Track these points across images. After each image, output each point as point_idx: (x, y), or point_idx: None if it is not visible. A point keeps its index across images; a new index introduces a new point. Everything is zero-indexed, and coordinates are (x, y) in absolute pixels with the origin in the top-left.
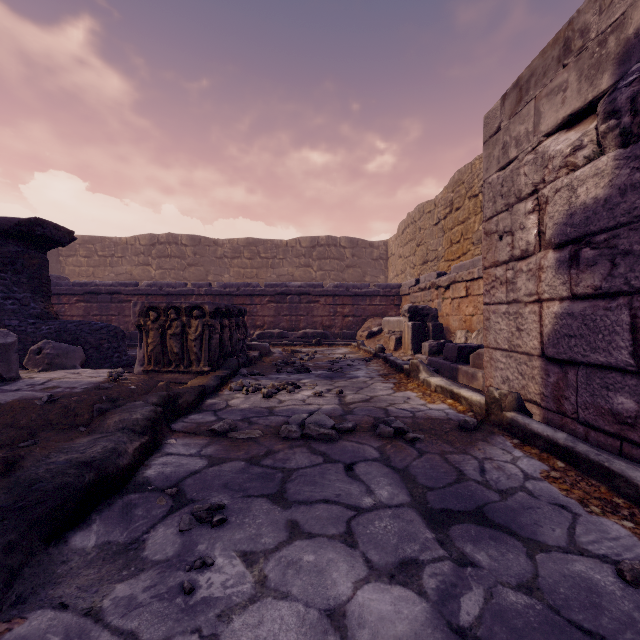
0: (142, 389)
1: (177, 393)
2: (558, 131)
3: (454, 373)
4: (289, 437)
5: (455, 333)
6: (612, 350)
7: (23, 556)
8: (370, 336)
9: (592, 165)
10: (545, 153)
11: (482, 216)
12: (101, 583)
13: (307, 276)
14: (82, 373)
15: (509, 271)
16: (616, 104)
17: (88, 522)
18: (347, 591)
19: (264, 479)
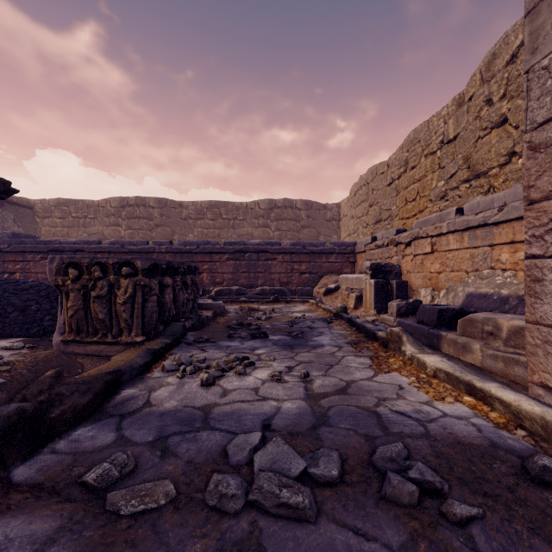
0: (21, 381)
1: (56, 396)
2: None
3: (435, 340)
4: (221, 509)
5: (418, 291)
6: None
7: None
8: (327, 293)
9: None
10: None
11: (440, 173)
12: None
13: (265, 236)
14: None
15: None
16: None
17: None
18: None
19: None
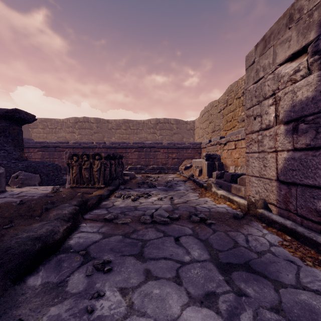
0: (69, 197)
1: (87, 199)
2: (286, 62)
3: (229, 188)
4: (145, 222)
5: (229, 167)
6: (316, 177)
7: (0, 291)
8: (186, 169)
9: (305, 80)
10: (279, 74)
11: (242, 108)
12: (42, 306)
13: (154, 138)
14: (38, 188)
15: (259, 136)
16: (318, 47)
17: (37, 270)
18: (177, 311)
19: (132, 246)
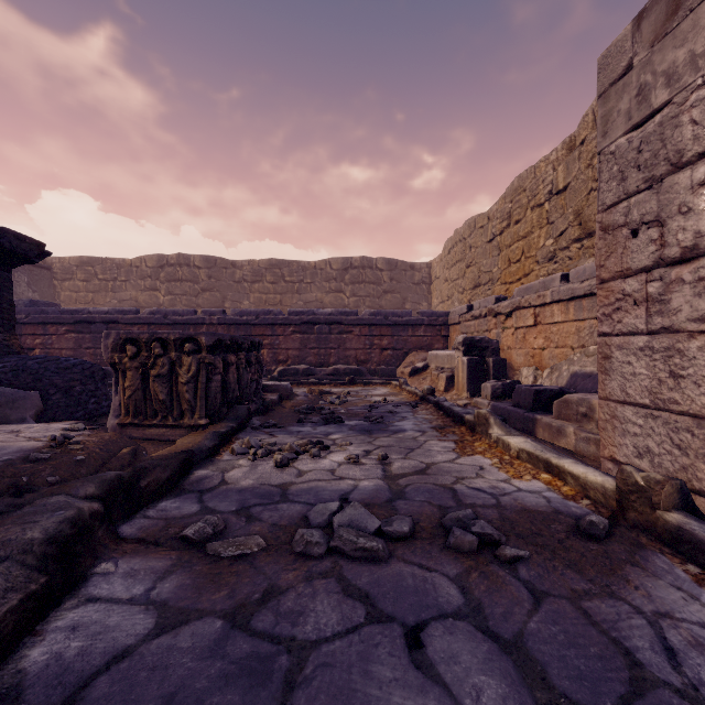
0: (97, 458)
1: (141, 469)
2: None
3: (530, 425)
4: (307, 553)
5: (519, 370)
6: None
7: None
8: (414, 373)
9: None
10: None
11: (549, 229)
12: None
13: (338, 303)
14: (23, 431)
15: (652, 283)
16: None
17: None
18: None
19: (251, 677)
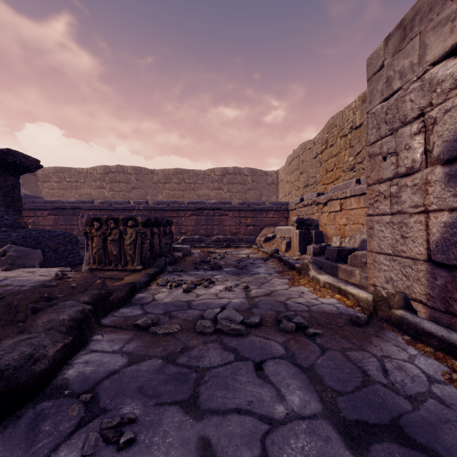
0: (82, 286)
1: (109, 290)
2: (444, 59)
3: (335, 270)
4: (203, 332)
5: (331, 238)
6: None
7: None
8: (266, 240)
9: None
10: (433, 79)
11: (350, 150)
12: None
13: (219, 196)
14: (36, 272)
15: (393, 186)
16: None
17: None
18: None
19: (178, 381)
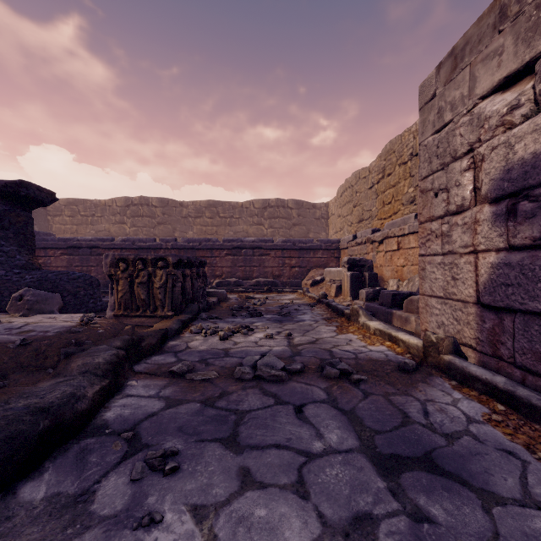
0: (110, 332)
1: (141, 336)
2: (493, 93)
3: (389, 317)
4: (242, 378)
5: (388, 282)
6: None
7: None
8: (314, 284)
9: (530, 122)
10: (481, 114)
11: (411, 180)
12: None
13: (259, 233)
14: (57, 318)
15: (444, 225)
16: None
17: (40, 470)
18: None
19: (218, 422)
